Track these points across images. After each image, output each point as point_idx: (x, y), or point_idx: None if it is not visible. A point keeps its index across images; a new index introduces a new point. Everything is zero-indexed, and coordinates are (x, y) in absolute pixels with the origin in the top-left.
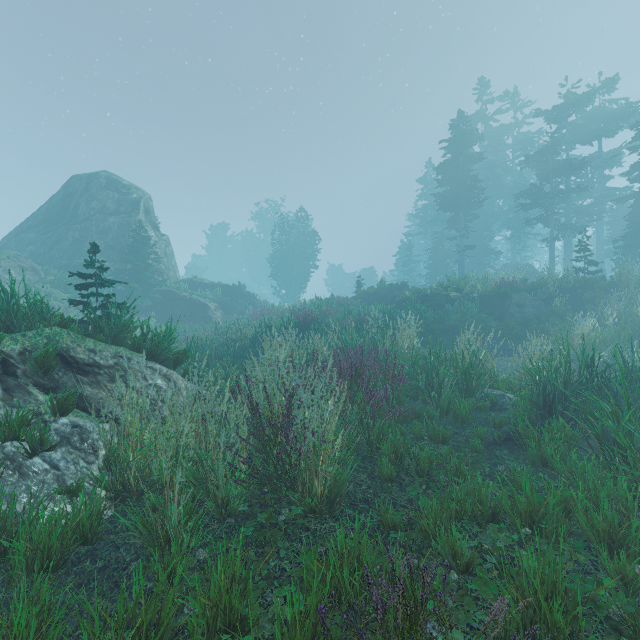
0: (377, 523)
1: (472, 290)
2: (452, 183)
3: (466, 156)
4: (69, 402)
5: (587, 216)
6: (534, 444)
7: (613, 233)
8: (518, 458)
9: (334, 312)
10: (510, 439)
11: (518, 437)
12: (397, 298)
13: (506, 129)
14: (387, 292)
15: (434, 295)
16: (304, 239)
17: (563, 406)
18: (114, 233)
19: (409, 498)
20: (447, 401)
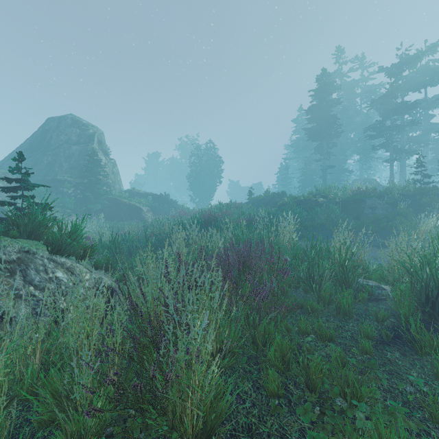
0: None
1: (335, 196)
2: (318, 120)
3: (328, 101)
4: None
5: (417, 144)
6: None
7: (435, 156)
8: (414, 364)
9: (231, 213)
10: (396, 336)
11: (411, 339)
12: (278, 203)
13: (356, 83)
14: (271, 199)
15: (306, 200)
16: (212, 162)
17: None
18: (76, 157)
19: (300, 428)
20: (329, 293)
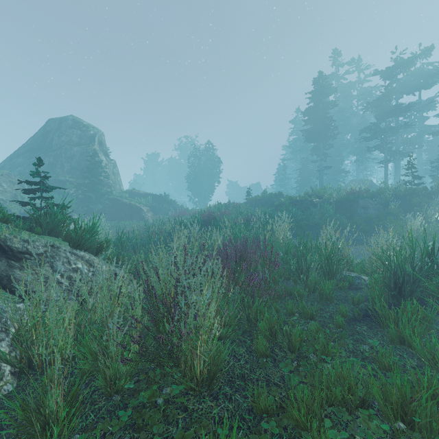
0: (251, 404)
1: (329, 197)
2: (314, 122)
3: (324, 103)
4: None
5: (411, 145)
6: (393, 324)
7: (429, 157)
8: (376, 334)
9: (230, 213)
10: (367, 315)
11: (376, 315)
12: (275, 203)
13: (352, 85)
14: (268, 199)
15: (302, 201)
16: (211, 163)
17: (412, 288)
18: (77, 158)
19: (281, 375)
20: (314, 282)
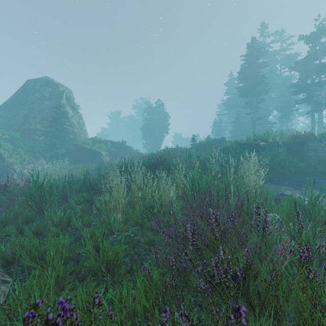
0: None
1: (275, 140)
2: (248, 80)
3: (257, 64)
4: None
5: None
6: None
7: None
8: None
9: (178, 156)
10: None
11: None
12: (220, 147)
13: (277, 52)
14: (212, 144)
15: (248, 144)
16: (160, 117)
17: None
18: (47, 110)
19: None
20: None
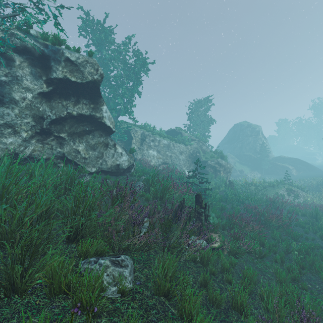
0: None
1: None
2: None
3: None
4: (298, 195)
5: None
6: None
7: None
8: None
9: None
10: None
11: None
12: None
13: None
14: None
15: None
16: None
17: None
18: (251, 143)
19: None
20: None
